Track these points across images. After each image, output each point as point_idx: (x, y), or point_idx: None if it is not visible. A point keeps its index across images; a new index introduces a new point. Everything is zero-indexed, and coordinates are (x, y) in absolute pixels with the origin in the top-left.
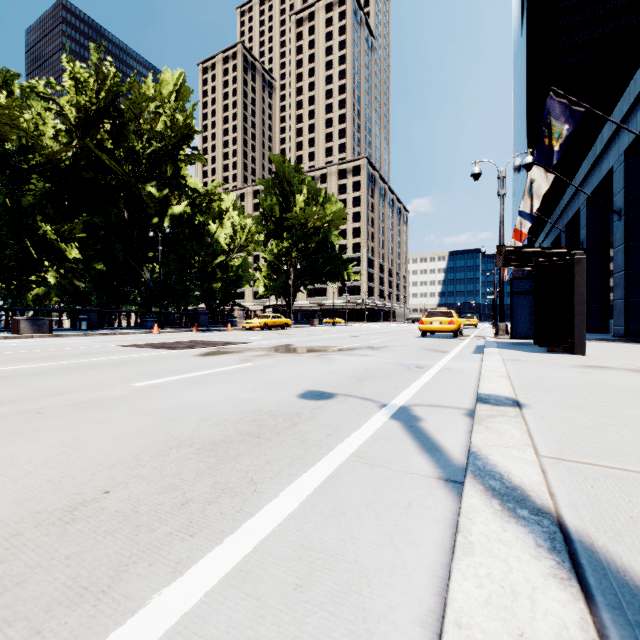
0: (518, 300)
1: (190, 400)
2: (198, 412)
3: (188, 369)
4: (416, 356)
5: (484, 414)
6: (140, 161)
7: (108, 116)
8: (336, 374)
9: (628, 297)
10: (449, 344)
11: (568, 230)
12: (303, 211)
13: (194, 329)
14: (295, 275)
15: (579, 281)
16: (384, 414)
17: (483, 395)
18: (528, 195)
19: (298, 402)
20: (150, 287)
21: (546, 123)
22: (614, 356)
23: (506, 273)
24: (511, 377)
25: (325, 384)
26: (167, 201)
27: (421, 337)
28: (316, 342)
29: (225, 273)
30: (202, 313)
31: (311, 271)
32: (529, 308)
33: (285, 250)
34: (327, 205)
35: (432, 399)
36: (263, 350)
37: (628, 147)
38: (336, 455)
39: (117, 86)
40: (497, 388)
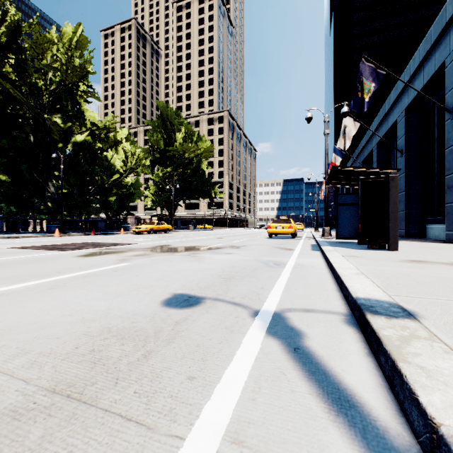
0: (342, 210)
1: (27, 316)
2: (21, 338)
3: (59, 271)
4: (270, 253)
5: (392, 336)
6: (44, 95)
7: (11, 52)
8: (205, 273)
9: (407, 209)
10: (291, 243)
11: (364, 165)
12: (181, 145)
13: (92, 233)
14: (176, 193)
15: (393, 194)
16: (259, 327)
17: (363, 300)
18: (342, 137)
19: (160, 312)
20: (54, 199)
21: (359, 81)
22: (418, 251)
23: (322, 194)
24: (365, 274)
25: (193, 285)
26: (70, 130)
27: (269, 238)
28: (190, 242)
29: (119, 189)
30: (100, 220)
31: (188, 190)
32: (349, 216)
33: (168, 174)
34: (199, 141)
35: (302, 301)
36: (143, 250)
37: (408, 106)
38: (199, 442)
39: (19, 26)
40: (367, 289)
